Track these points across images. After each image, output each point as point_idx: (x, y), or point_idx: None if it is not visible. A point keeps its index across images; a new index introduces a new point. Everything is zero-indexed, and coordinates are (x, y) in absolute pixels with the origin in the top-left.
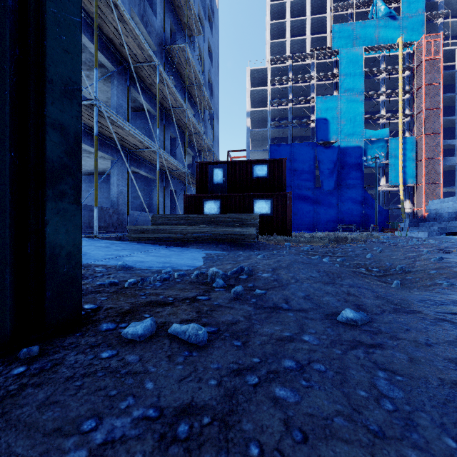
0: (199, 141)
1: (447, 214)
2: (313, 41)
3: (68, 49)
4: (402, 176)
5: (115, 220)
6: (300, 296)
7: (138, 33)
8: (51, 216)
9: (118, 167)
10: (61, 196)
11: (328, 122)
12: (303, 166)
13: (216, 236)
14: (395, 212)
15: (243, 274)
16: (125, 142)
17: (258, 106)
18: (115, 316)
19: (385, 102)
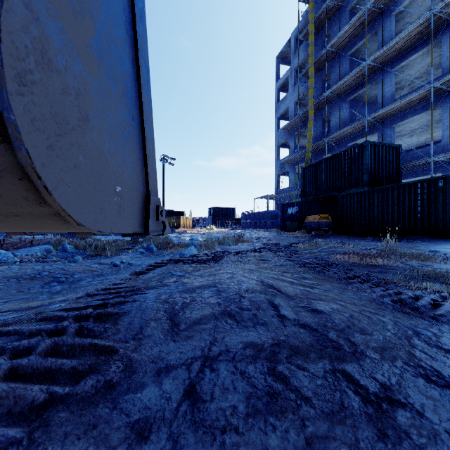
0: None
1: None
2: None
3: None
4: None
5: None
6: None
7: None
8: None
9: None
10: None
11: None
12: None
13: None
14: None
15: None
16: None
17: None
18: None
19: None
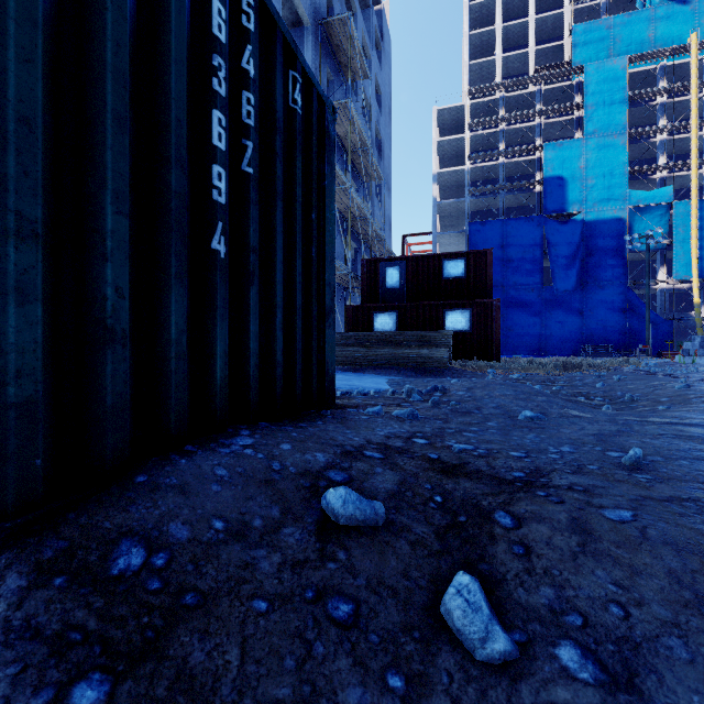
0: (364, 228)
1: None
2: (541, 55)
3: (331, 234)
4: (697, 265)
5: None
6: (491, 406)
7: None
8: (327, 338)
9: None
10: (330, 326)
11: (565, 182)
12: (522, 253)
13: (397, 360)
14: (686, 324)
15: (437, 392)
16: None
17: (450, 163)
18: (351, 407)
19: (667, 142)
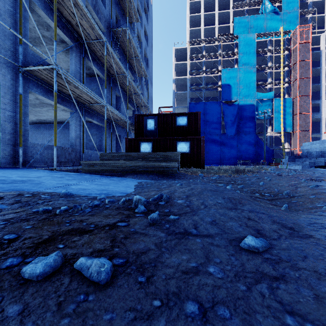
0: (137, 99)
1: (315, 153)
2: (220, 29)
3: None
4: (283, 126)
5: (73, 156)
6: (208, 221)
7: (90, 16)
8: None
9: (76, 117)
10: None
11: (231, 87)
12: (213, 118)
13: (147, 169)
14: (278, 151)
15: (162, 200)
16: (80, 98)
17: (180, 75)
18: (27, 248)
19: (271, 73)
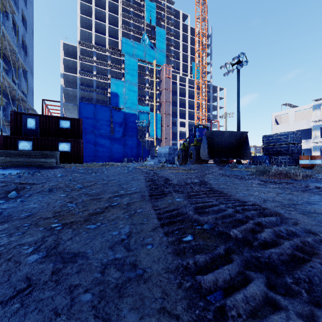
0: (13, 93)
1: (163, 154)
2: (111, 41)
3: None
4: (155, 133)
5: None
6: (52, 174)
7: None
8: None
9: None
10: None
11: (119, 96)
12: (103, 120)
13: (28, 163)
14: (153, 152)
15: (36, 172)
16: None
17: (70, 70)
18: None
19: (149, 92)
